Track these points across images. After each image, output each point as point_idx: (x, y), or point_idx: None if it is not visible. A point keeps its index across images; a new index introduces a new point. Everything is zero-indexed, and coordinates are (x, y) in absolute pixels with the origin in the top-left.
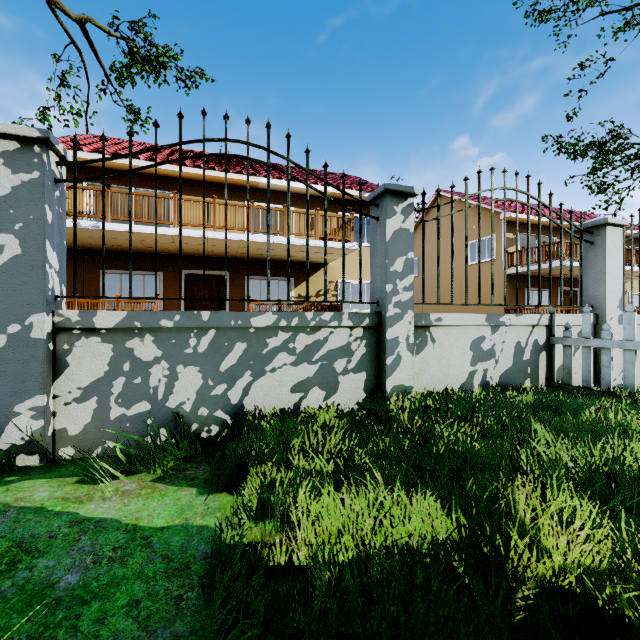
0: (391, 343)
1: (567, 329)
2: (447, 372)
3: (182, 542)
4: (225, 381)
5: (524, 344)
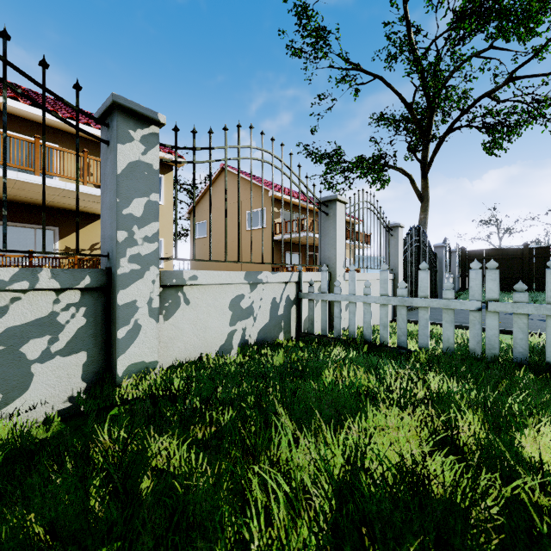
0: (125, 309)
1: (311, 285)
2: (204, 336)
3: None
4: None
5: (279, 300)
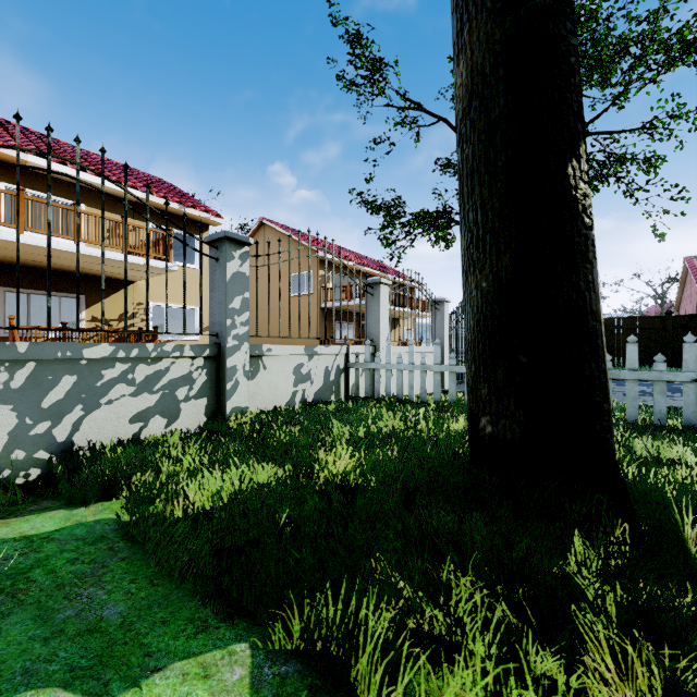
0: (230, 371)
1: (357, 356)
2: (276, 393)
3: (86, 530)
4: (49, 418)
5: (331, 368)
